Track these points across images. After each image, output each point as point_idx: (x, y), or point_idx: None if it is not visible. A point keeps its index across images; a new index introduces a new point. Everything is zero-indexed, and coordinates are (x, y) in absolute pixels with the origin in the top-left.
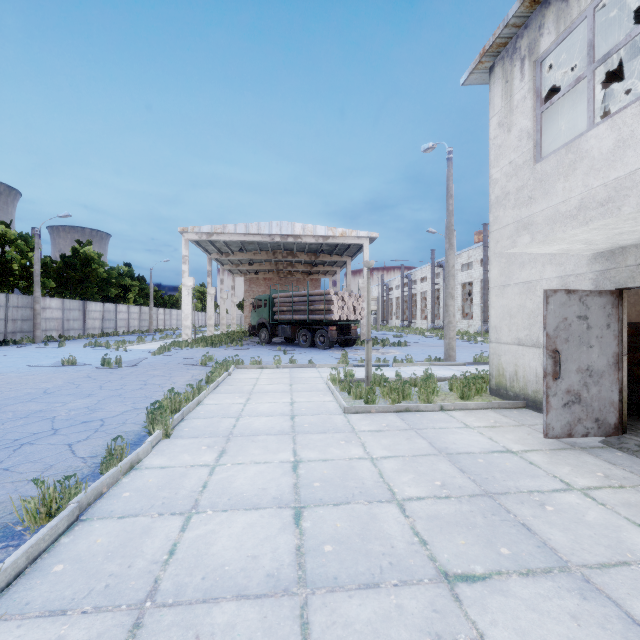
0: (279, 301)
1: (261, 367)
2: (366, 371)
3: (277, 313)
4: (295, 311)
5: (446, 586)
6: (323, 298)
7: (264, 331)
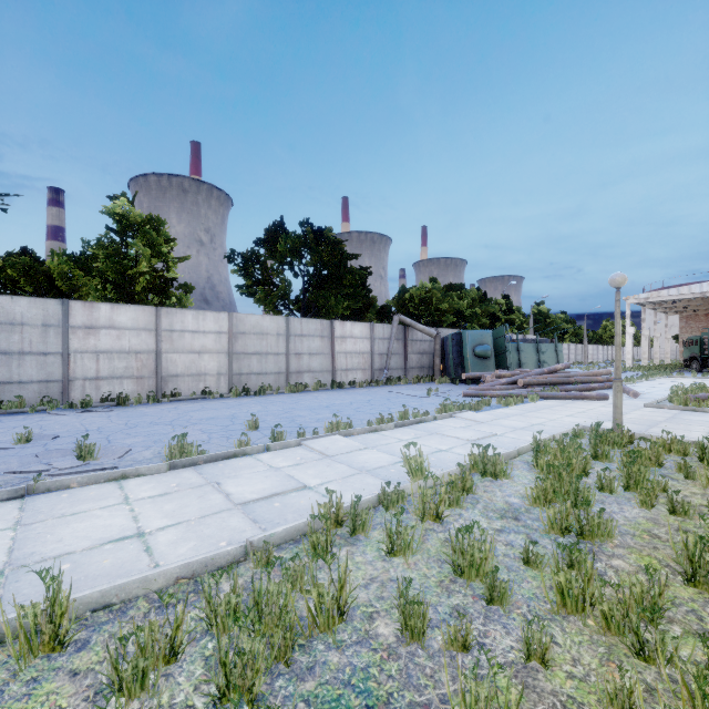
0: (708, 341)
1: (682, 377)
2: None
3: (707, 350)
4: None
5: None
6: None
7: (695, 363)
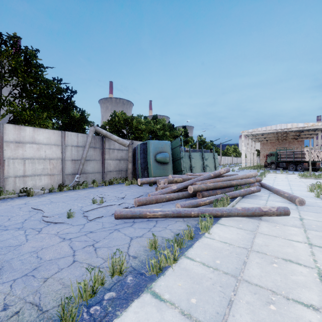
0: (280, 154)
1: (276, 173)
2: (309, 173)
3: (279, 158)
4: (287, 157)
5: (303, 183)
6: (300, 153)
7: (273, 165)
